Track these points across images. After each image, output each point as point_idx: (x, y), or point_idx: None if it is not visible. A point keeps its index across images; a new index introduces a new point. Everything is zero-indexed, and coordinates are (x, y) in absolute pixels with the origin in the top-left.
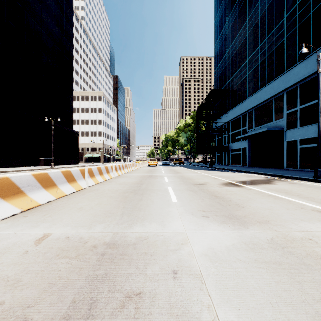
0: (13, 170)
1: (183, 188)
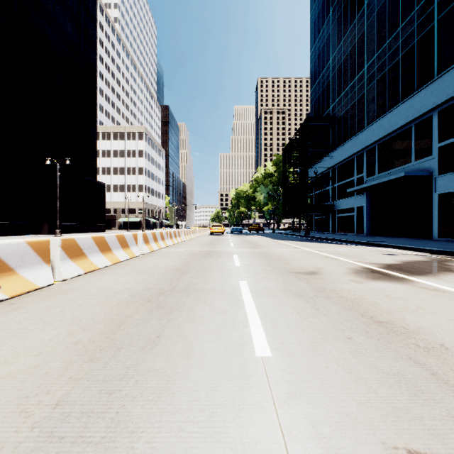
0: None
1: (275, 286)
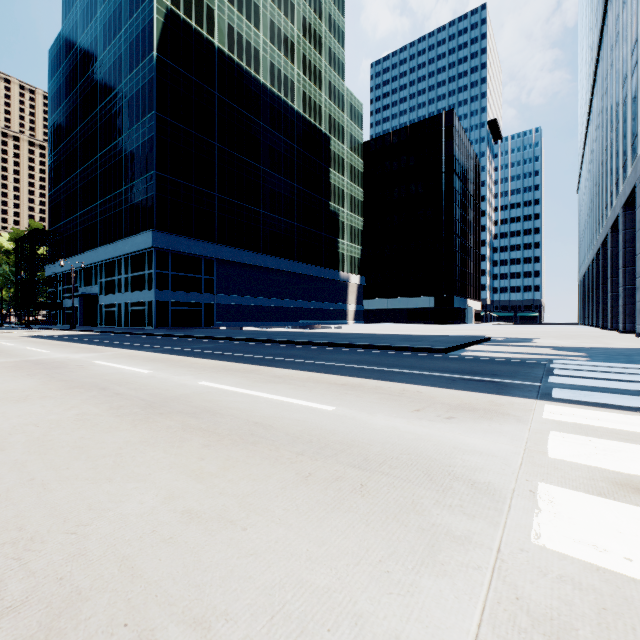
0: None
1: None
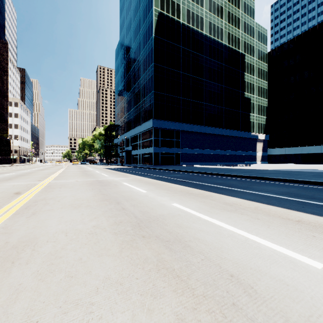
0: (7, 166)
1: (89, 167)
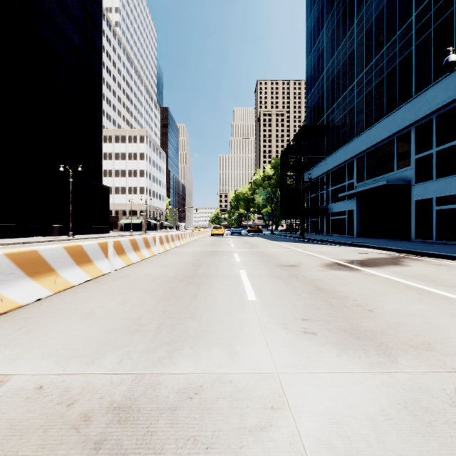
0: (10, 242)
1: (264, 273)
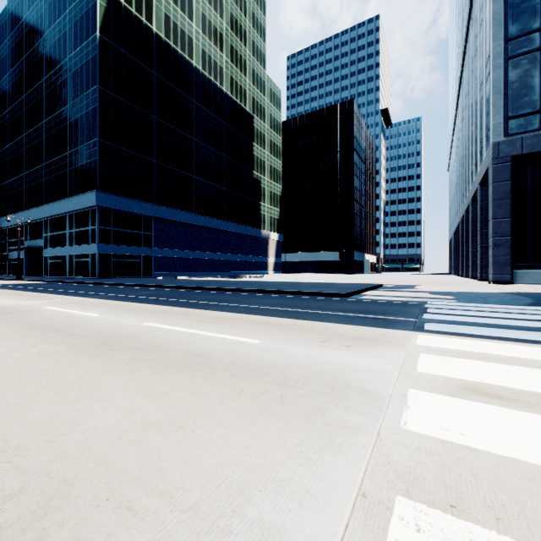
0: None
1: None
